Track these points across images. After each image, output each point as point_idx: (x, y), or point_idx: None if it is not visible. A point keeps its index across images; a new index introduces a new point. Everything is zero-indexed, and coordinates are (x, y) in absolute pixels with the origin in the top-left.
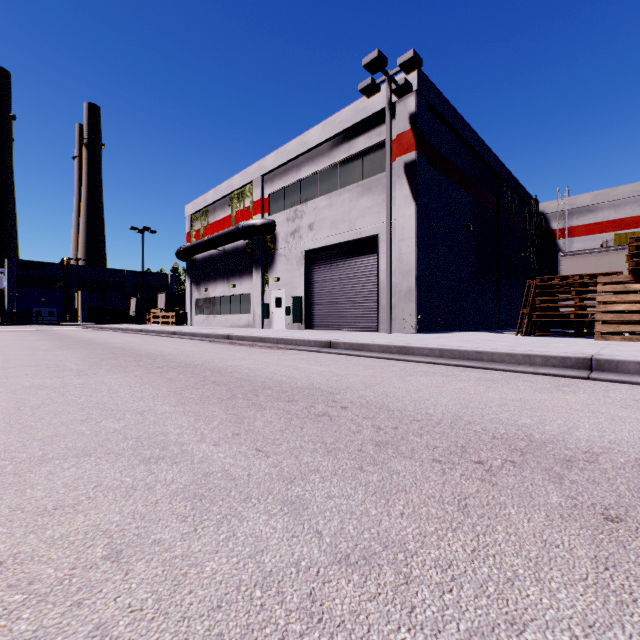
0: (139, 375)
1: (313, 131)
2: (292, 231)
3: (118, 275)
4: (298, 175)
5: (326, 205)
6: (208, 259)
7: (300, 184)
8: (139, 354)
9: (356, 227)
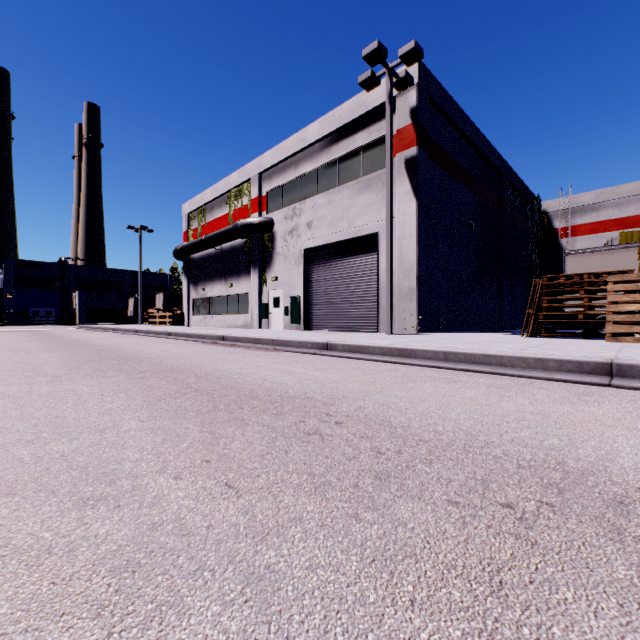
0: (117, 381)
1: (312, 127)
2: (290, 229)
3: (116, 275)
4: (296, 172)
5: (325, 203)
6: (205, 258)
7: (298, 181)
8: (126, 357)
9: (355, 225)
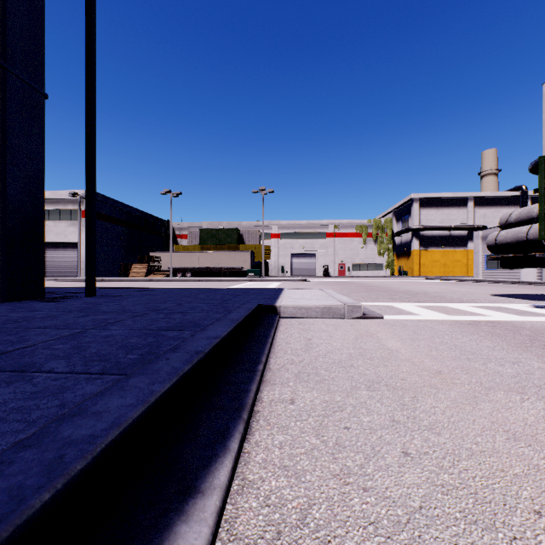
0: None
1: (46, 192)
2: None
3: None
4: None
5: (53, 225)
6: None
7: None
8: None
9: (68, 237)
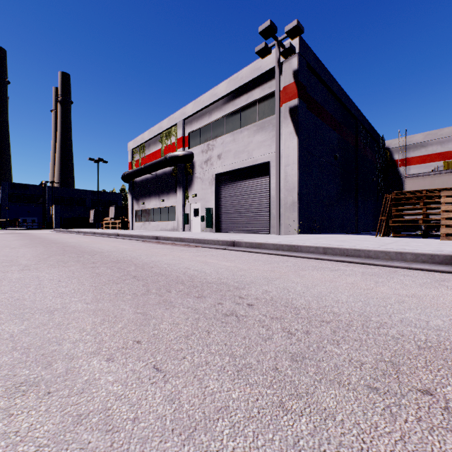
0: (73, 270)
1: (221, 86)
2: (205, 160)
3: (81, 193)
4: (210, 118)
5: (230, 140)
6: (145, 181)
7: (211, 125)
8: (84, 251)
9: (253, 156)
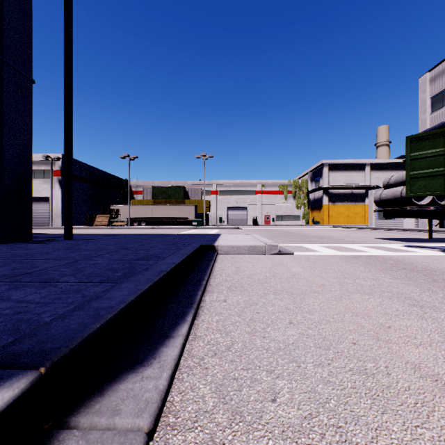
0: None
1: None
2: None
3: None
4: None
5: None
6: None
7: None
8: None
9: (42, 193)
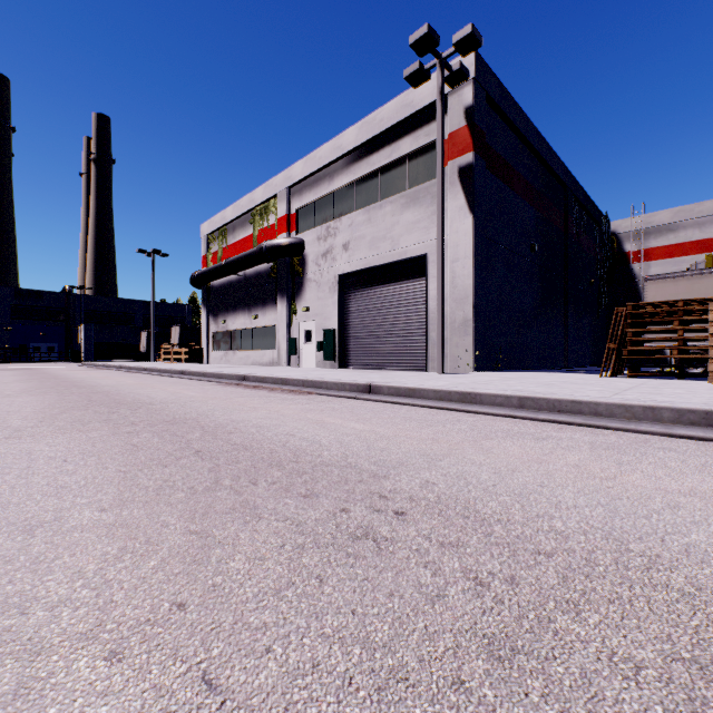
0: (94, 438)
1: (348, 133)
2: (324, 252)
3: (128, 306)
4: (331, 186)
5: (364, 220)
6: (227, 286)
7: (333, 196)
8: (121, 402)
9: (400, 246)
